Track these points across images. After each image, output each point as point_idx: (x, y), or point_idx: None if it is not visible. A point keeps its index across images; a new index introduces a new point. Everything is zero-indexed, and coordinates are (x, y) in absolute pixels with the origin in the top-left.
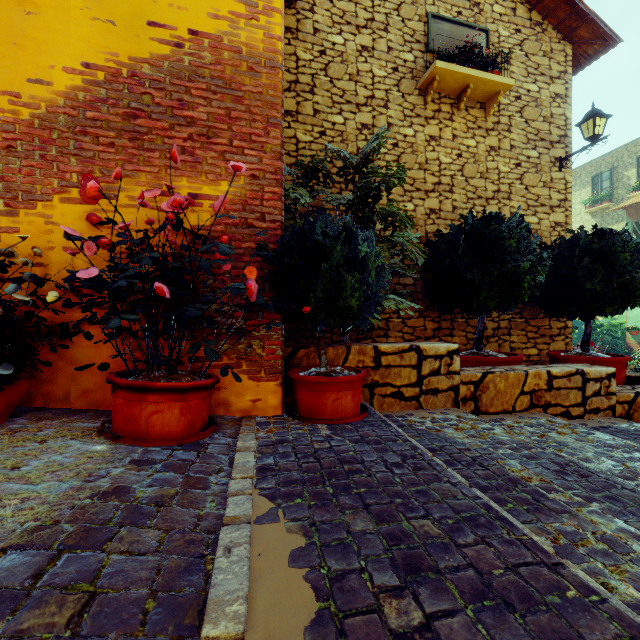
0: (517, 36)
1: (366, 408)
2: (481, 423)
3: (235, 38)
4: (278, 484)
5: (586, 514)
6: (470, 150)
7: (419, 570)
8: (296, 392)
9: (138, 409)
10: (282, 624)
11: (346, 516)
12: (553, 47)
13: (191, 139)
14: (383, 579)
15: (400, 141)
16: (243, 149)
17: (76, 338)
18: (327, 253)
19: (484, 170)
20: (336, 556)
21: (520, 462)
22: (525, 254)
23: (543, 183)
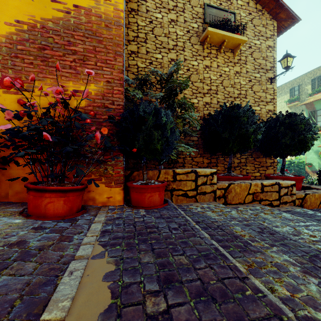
0: (249, 16)
1: (167, 201)
2: (226, 209)
3: (98, 10)
4: (110, 239)
5: (269, 253)
6: (226, 73)
7: (171, 282)
8: (130, 193)
9: (40, 201)
10: (88, 312)
11: (141, 254)
12: (267, 22)
13: (74, 61)
14: (150, 287)
15: (190, 68)
16: (102, 67)
17: (12, 164)
18: (145, 121)
19: (233, 83)
20: (129, 275)
21: (241, 227)
22: (251, 124)
23: (262, 90)
